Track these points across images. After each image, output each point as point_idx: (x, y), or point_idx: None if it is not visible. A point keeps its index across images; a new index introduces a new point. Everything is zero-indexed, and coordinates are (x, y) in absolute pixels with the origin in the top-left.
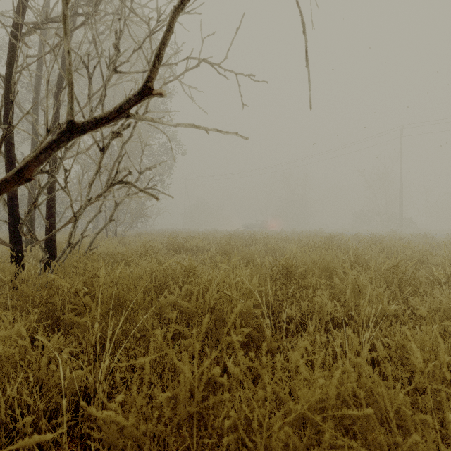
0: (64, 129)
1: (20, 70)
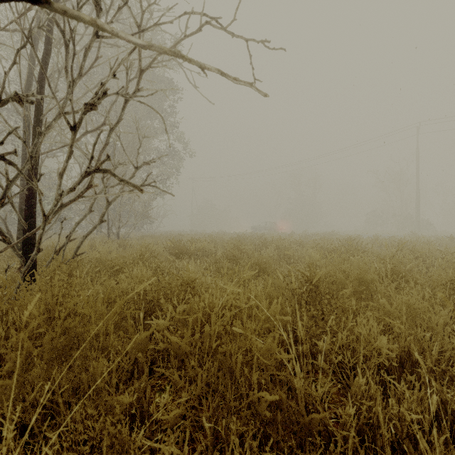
0: None
1: None
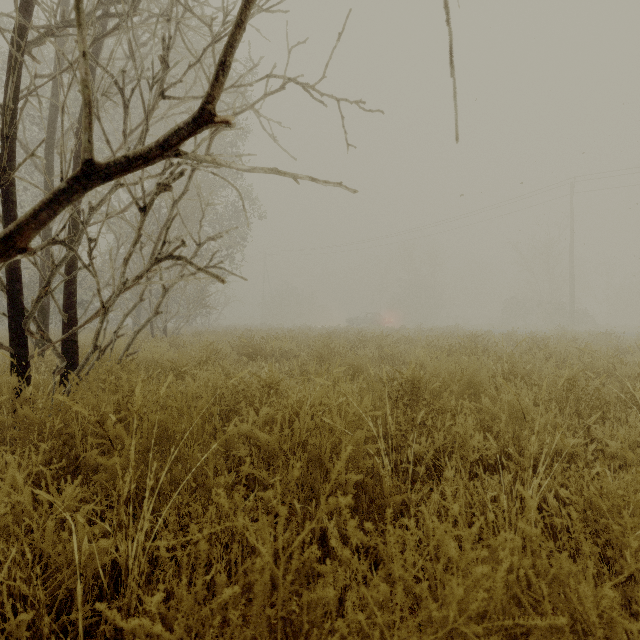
0: (78, 173)
1: (25, 95)
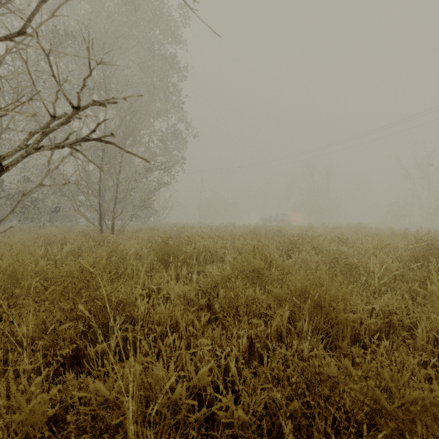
0: None
1: None
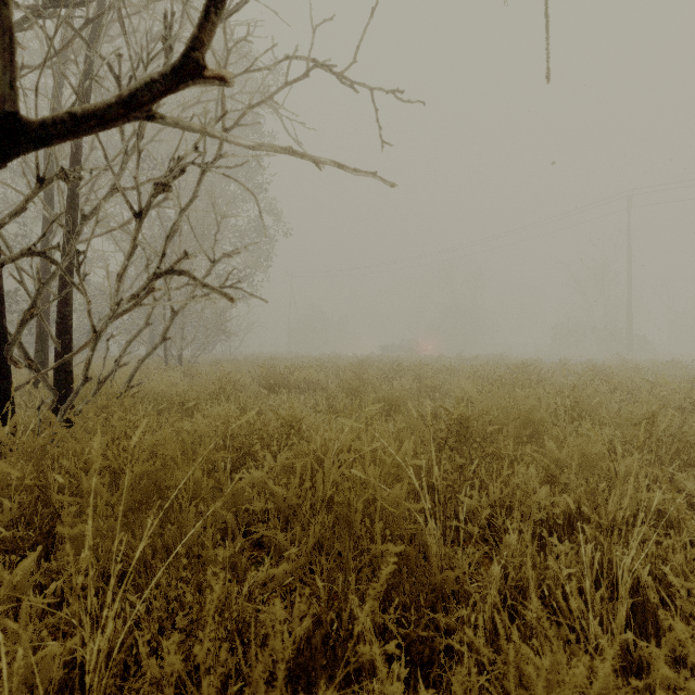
0: None
1: None
